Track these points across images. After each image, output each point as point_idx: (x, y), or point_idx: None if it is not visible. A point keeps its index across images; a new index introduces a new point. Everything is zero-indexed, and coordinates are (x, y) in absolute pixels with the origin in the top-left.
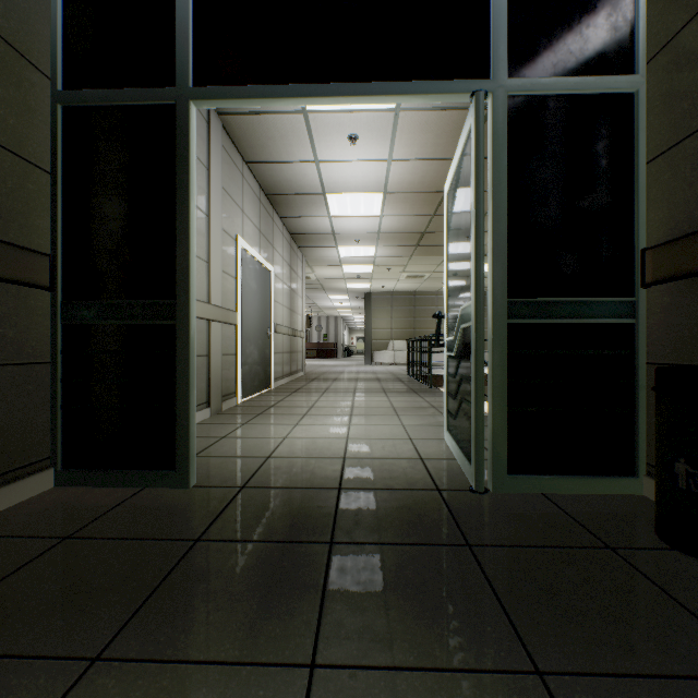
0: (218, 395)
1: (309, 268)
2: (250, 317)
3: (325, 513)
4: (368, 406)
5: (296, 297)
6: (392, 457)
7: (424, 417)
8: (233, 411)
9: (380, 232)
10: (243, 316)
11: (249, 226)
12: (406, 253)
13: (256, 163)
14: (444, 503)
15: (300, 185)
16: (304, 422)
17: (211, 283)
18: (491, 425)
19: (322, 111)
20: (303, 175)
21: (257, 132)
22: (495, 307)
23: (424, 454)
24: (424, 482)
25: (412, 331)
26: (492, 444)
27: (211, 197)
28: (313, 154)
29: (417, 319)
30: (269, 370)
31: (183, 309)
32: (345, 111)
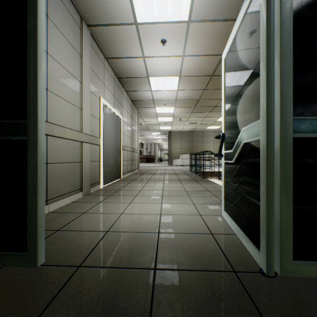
0: (88, 184)
1: (141, 119)
2: (108, 141)
3: (141, 308)
4: (171, 189)
5: (134, 132)
6: (191, 232)
7: (205, 197)
8: (96, 193)
9: (176, 99)
10: (104, 141)
11: (108, 93)
12: (189, 111)
13: (111, 58)
14: (245, 292)
15: (135, 72)
16: (135, 201)
17: (82, 120)
18: (278, 220)
19: (146, 23)
20: (137, 65)
21: (110, 38)
22: (283, 123)
23: (212, 229)
24: (221, 261)
25: (191, 149)
26: (280, 236)
27: (82, 72)
28: (141, 52)
29: (193, 144)
30: (120, 169)
31: (32, 126)
32: (159, 23)
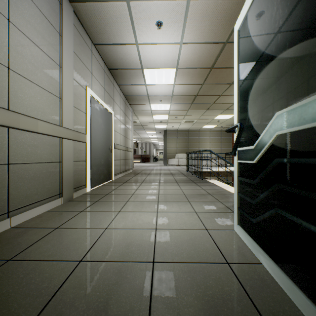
0: (70, 188)
1: (135, 117)
2: (97, 139)
3: None
4: (168, 193)
5: (128, 130)
6: (198, 260)
7: (207, 203)
8: (81, 198)
9: (172, 95)
10: (92, 138)
11: (96, 84)
12: (185, 108)
13: (100, 45)
14: None
15: (128, 62)
16: (125, 209)
17: (63, 112)
18: None
19: None
20: (129, 54)
21: (98, 18)
22: None
23: (227, 254)
24: None
25: (187, 149)
26: None
27: (63, 55)
28: (134, 38)
29: (189, 143)
30: (111, 169)
31: None
32: None
